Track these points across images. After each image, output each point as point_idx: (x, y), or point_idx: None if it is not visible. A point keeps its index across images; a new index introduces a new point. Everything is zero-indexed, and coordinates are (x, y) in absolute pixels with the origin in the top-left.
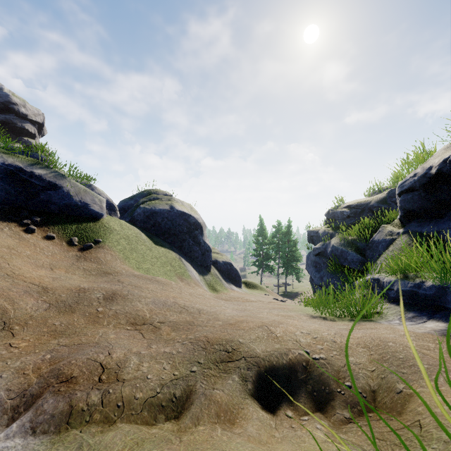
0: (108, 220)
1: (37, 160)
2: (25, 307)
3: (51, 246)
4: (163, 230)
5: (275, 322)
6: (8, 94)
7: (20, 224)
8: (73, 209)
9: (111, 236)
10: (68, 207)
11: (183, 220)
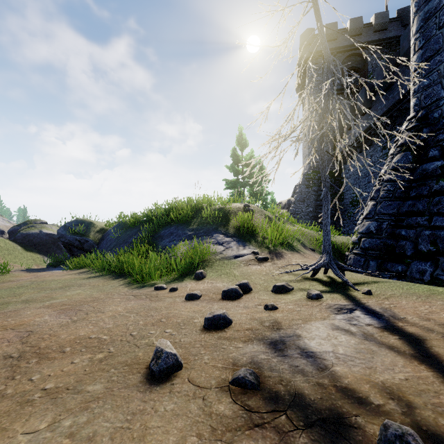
0: None
1: None
2: None
3: None
4: (35, 243)
5: None
6: None
7: None
8: None
9: None
10: None
11: (49, 237)
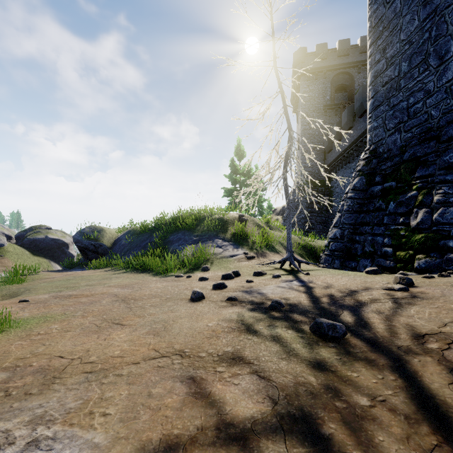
0: (7, 246)
1: None
2: None
3: None
4: (41, 248)
5: None
6: None
7: None
8: None
9: (8, 253)
10: None
11: (54, 242)
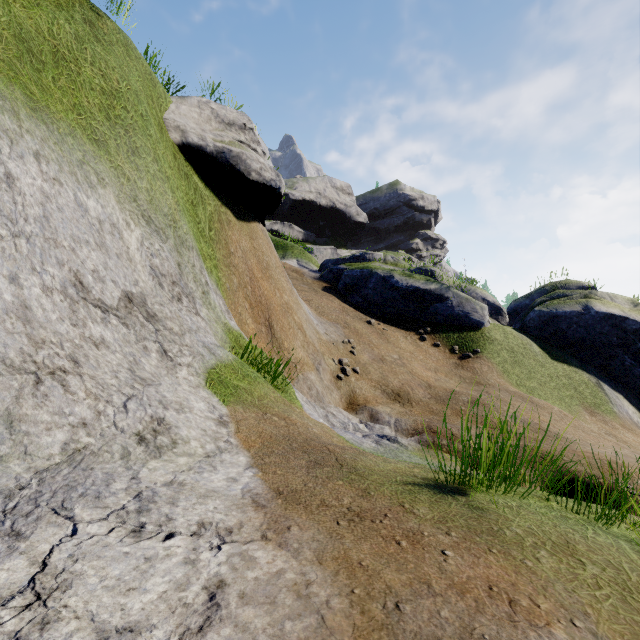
0: (489, 329)
1: (428, 277)
2: (418, 394)
3: (436, 353)
4: (569, 340)
5: (634, 466)
6: (409, 193)
7: (417, 333)
8: (455, 319)
9: (491, 346)
10: (450, 317)
11: (609, 327)
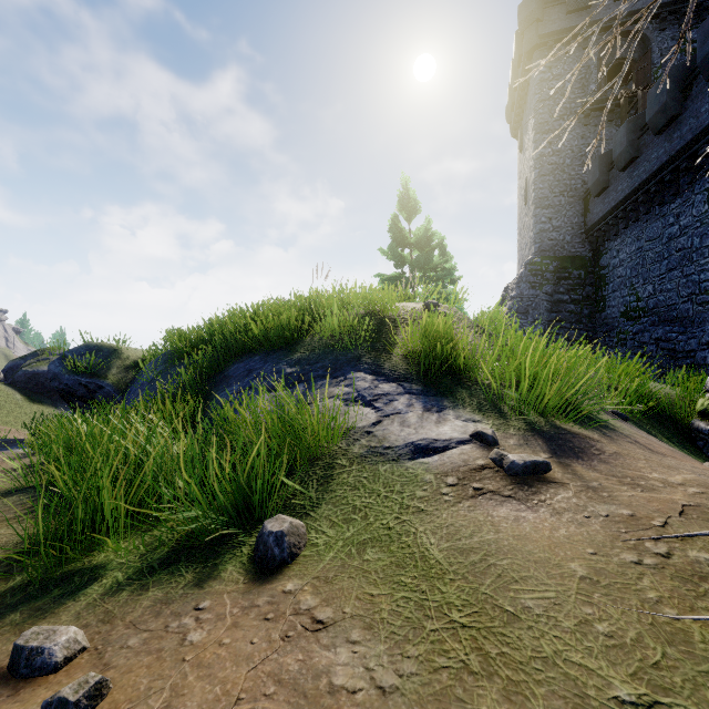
0: None
1: None
2: None
3: None
4: (48, 388)
5: None
6: None
7: None
8: None
9: None
10: None
11: None
